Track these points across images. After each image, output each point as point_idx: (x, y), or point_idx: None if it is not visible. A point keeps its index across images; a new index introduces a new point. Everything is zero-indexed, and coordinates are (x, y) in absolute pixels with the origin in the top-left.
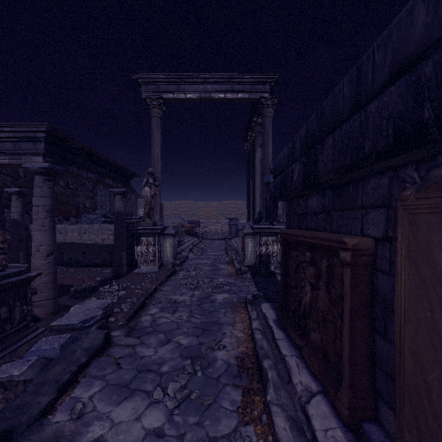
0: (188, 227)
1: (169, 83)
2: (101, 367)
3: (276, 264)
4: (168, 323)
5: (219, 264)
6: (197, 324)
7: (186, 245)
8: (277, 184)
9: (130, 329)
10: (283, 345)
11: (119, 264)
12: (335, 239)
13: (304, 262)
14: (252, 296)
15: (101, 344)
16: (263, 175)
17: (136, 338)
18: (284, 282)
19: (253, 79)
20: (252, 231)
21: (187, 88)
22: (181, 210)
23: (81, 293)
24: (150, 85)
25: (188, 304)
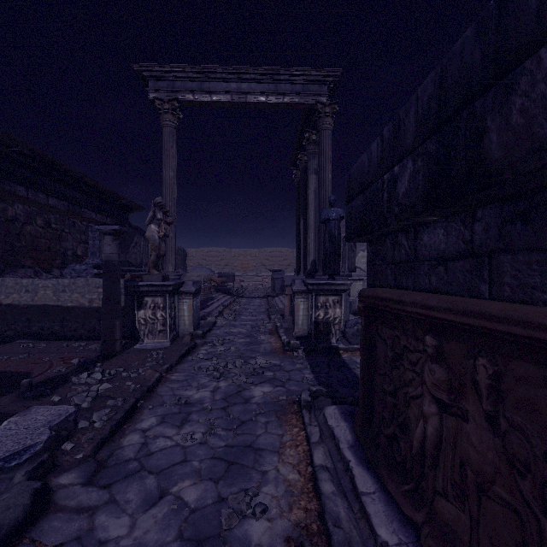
0: (218, 282)
1: (188, 79)
2: None
3: (339, 334)
4: (167, 450)
5: (258, 335)
6: (219, 451)
7: (215, 306)
8: (356, 210)
9: (98, 465)
10: (376, 512)
11: (109, 337)
12: None
13: (415, 352)
14: (309, 395)
15: (20, 518)
16: (319, 211)
17: (103, 488)
18: (367, 379)
19: (305, 76)
20: (304, 287)
21: (213, 87)
22: (210, 259)
23: (39, 387)
24: (160, 81)
25: (206, 407)
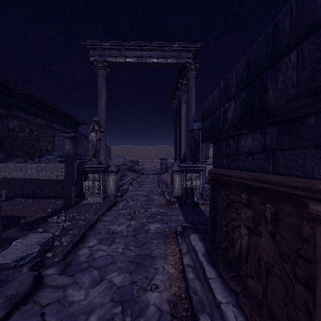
0: (129, 165)
1: (112, 49)
2: (22, 320)
3: (199, 195)
4: (103, 257)
5: (152, 195)
6: (131, 258)
7: (127, 179)
8: (206, 126)
9: (66, 264)
10: (216, 287)
11: (68, 196)
12: (301, 185)
13: (237, 203)
14: (181, 228)
15: (28, 290)
16: (187, 124)
17: (69, 276)
18: (212, 218)
19: (179, 47)
20: (179, 168)
21: (127, 54)
22: (124, 152)
23: (31, 224)
24: (96, 50)
25: (124, 235)
